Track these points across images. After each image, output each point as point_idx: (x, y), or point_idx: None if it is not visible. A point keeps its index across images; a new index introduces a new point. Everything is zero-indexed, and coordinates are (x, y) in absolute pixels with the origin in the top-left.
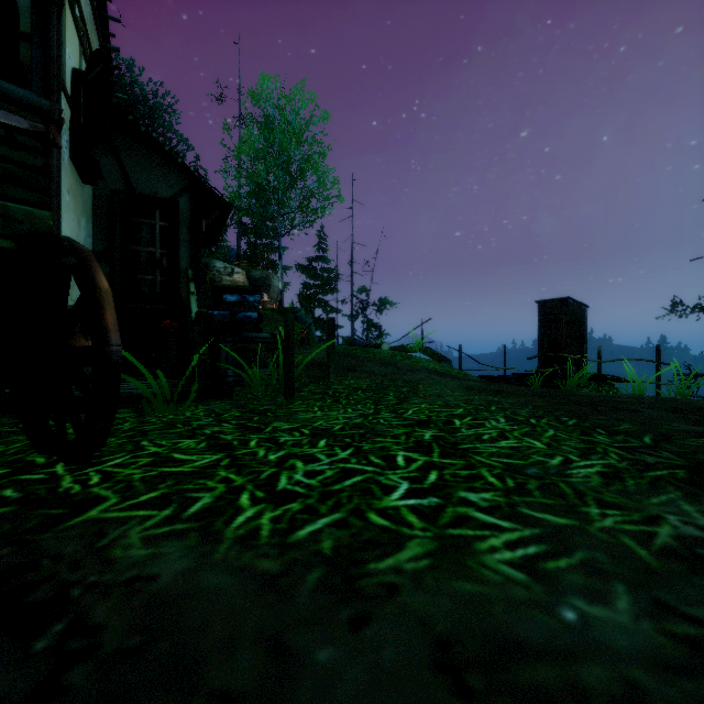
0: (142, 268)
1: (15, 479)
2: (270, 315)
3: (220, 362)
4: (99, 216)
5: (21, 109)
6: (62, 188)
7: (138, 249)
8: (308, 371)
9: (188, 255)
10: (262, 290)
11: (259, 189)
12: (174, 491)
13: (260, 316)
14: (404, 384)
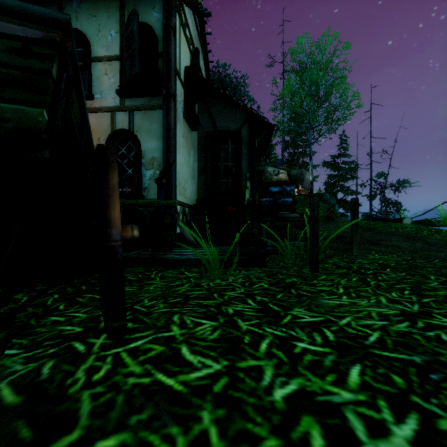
0: (221, 176)
1: (71, 345)
2: (302, 199)
3: (262, 235)
4: (200, 148)
5: (44, 26)
6: (178, 135)
7: (219, 164)
8: (332, 243)
9: (247, 164)
10: (298, 183)
11: (295, 115)
12: (134, 444)
13: (294, 200)
14: (443, 264)
